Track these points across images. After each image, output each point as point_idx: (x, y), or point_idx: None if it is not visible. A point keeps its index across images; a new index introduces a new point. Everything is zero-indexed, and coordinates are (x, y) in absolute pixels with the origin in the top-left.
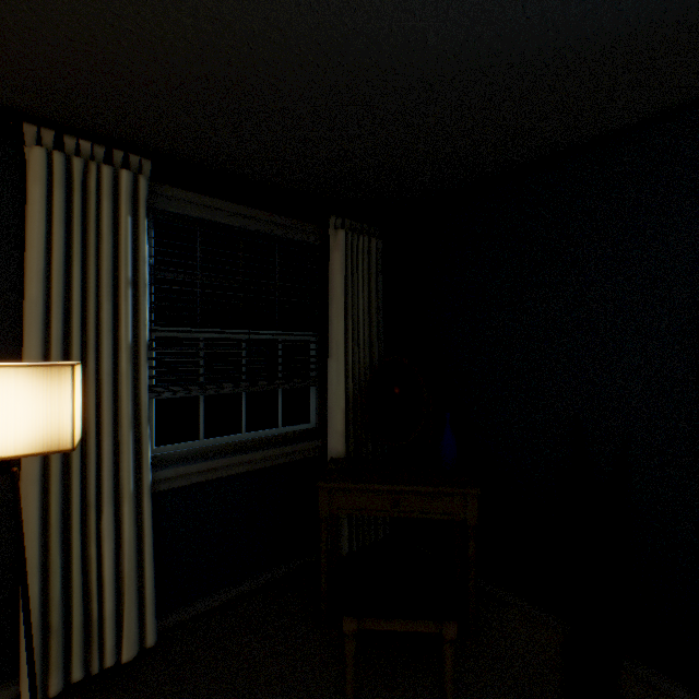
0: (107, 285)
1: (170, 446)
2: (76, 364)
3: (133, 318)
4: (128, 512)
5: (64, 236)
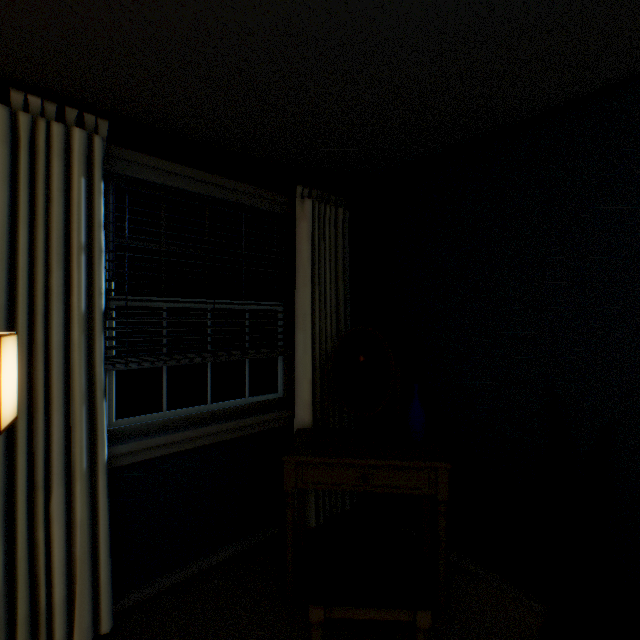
0: (58, 250)
1: (132, 418)
2: (5, 335)
3: (87, 285)
4: (80, 492)
5: (9, 196)
